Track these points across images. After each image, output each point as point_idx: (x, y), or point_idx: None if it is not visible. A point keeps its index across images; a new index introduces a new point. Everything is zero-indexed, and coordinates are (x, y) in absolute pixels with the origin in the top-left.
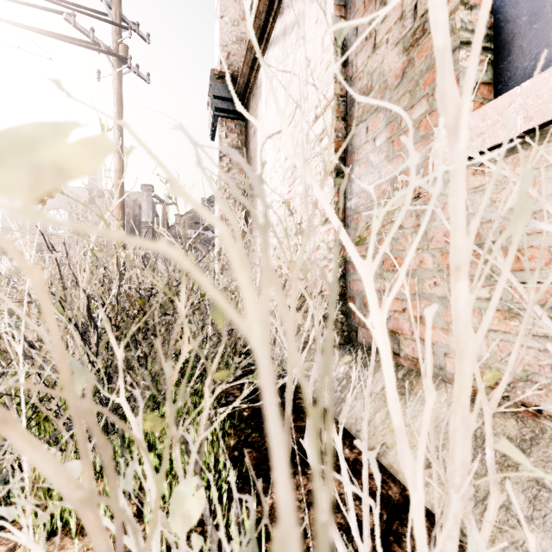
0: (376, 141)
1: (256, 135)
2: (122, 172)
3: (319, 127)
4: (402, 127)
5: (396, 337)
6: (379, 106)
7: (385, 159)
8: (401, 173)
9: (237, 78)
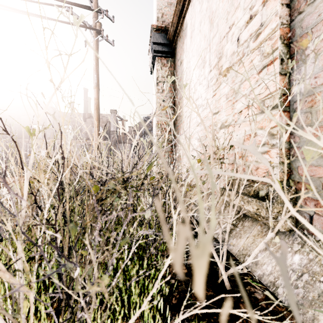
0: None
1: (182, 64)
2: (98, 100)
3: (255, 24)
4: None
5: None
6: None
7: None
8: None
9: (168, 30)
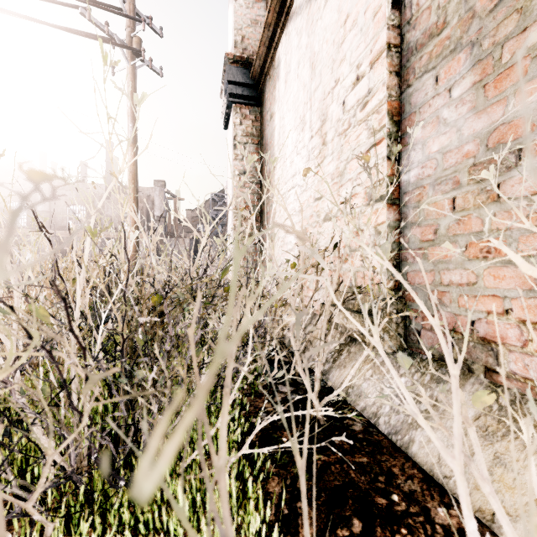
0: (453, 90)
1: (273, 119)
2: (136, 165)
3: (363, 89)
4: (503, 62)
5: (491, 348)
6: (458, 44)
7: (469, 111)
8: (501, 126)
9: (252, 62)
